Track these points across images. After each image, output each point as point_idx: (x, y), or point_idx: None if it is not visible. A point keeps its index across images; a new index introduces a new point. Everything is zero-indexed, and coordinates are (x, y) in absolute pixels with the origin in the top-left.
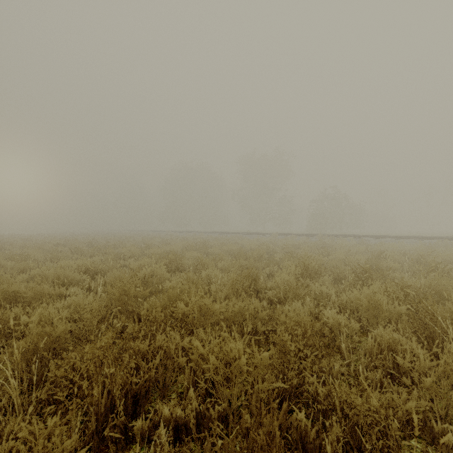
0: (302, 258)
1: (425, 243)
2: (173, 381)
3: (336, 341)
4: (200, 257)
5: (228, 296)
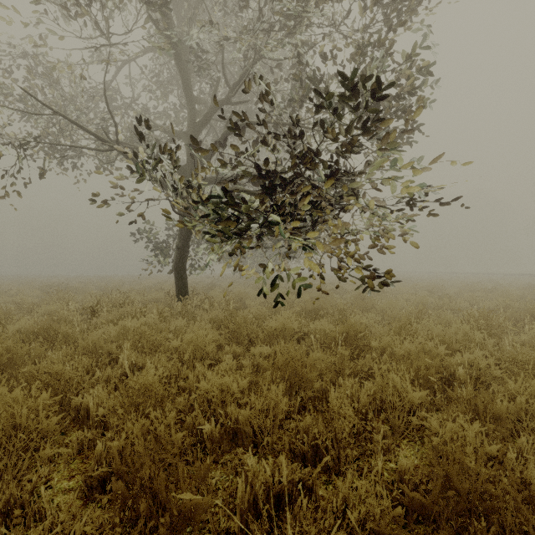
0: None
1: None
2: None
3: None
4: (497, 283)
5: None
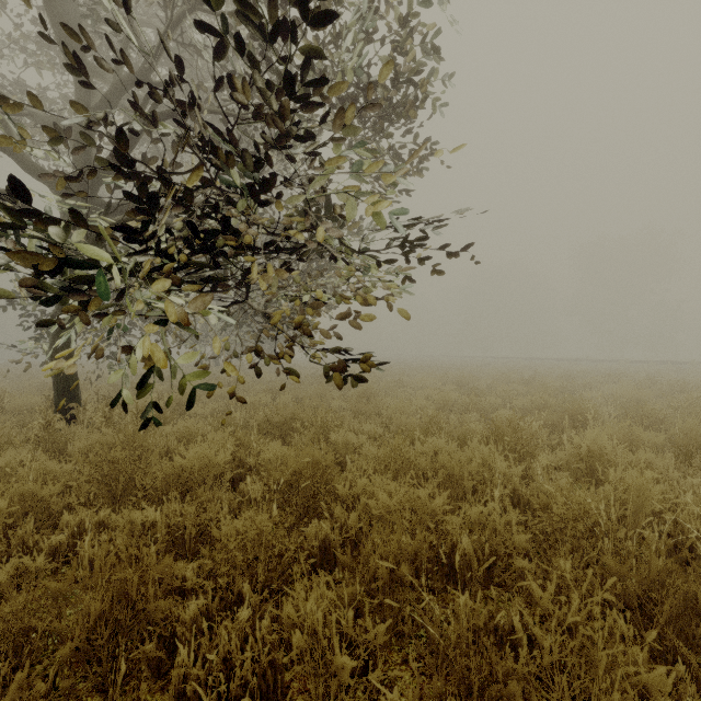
0: (615, 374)
1: None
2: None
3: None
4: (536, 371)
5: None
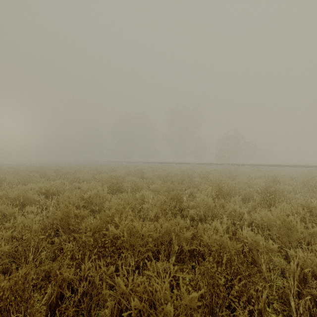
0: (216, 182)
1: (304, 170)
2: (96, 313)
3: (252, 258)
4: (136, 181)
5: (157, 214)
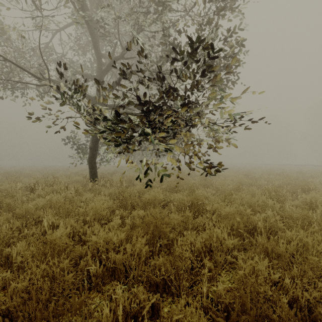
0: None
1: None
2: None
3: None
4: (283, 170)
5: None
